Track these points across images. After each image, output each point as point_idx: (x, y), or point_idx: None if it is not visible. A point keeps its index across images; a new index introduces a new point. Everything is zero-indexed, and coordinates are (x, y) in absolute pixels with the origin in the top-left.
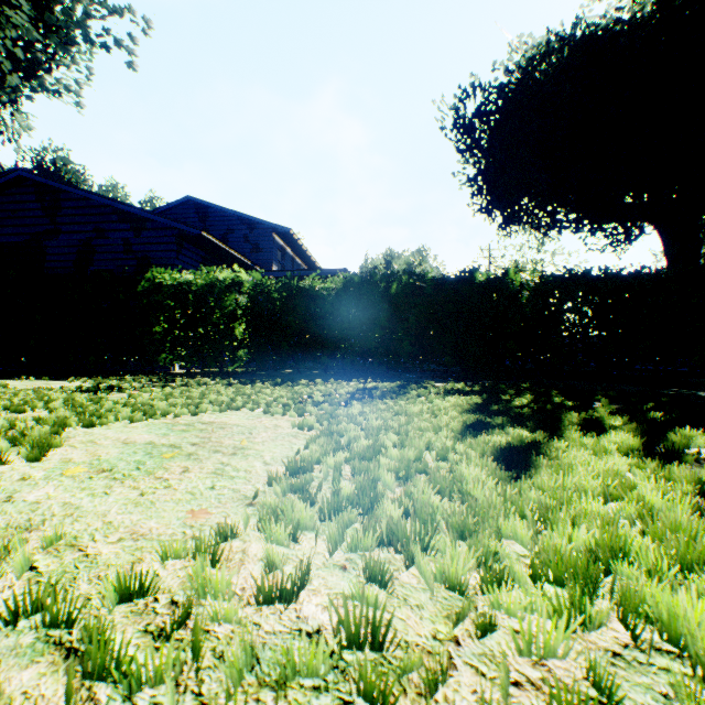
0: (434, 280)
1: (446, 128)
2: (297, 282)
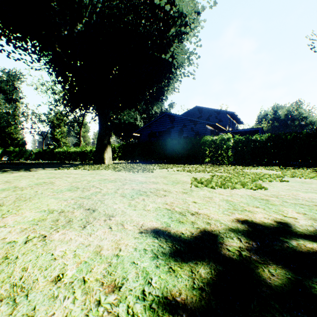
0: (305, 133)
1: (314, 47)
2: (250, 137)
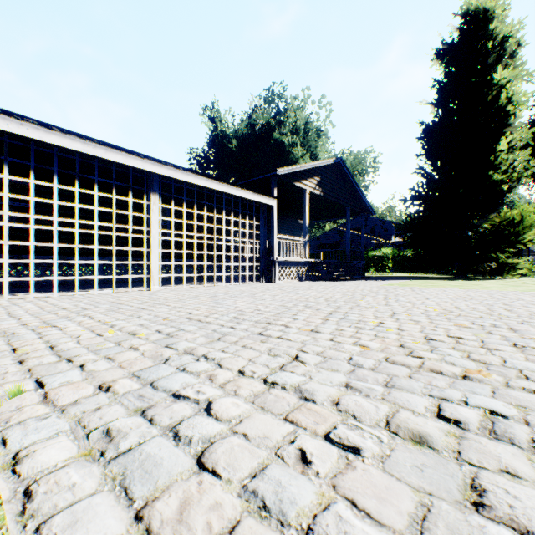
0: None
1: None
2: (404, 252)
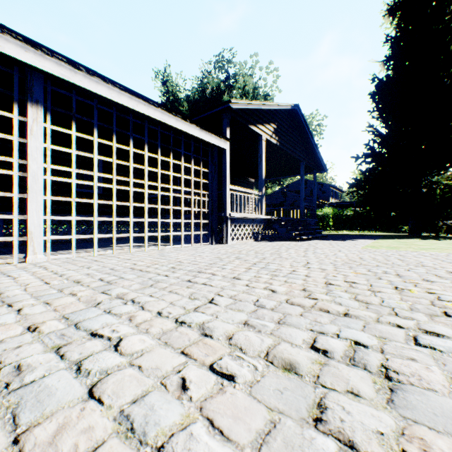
0: None
1: None
2: (343, 212)
